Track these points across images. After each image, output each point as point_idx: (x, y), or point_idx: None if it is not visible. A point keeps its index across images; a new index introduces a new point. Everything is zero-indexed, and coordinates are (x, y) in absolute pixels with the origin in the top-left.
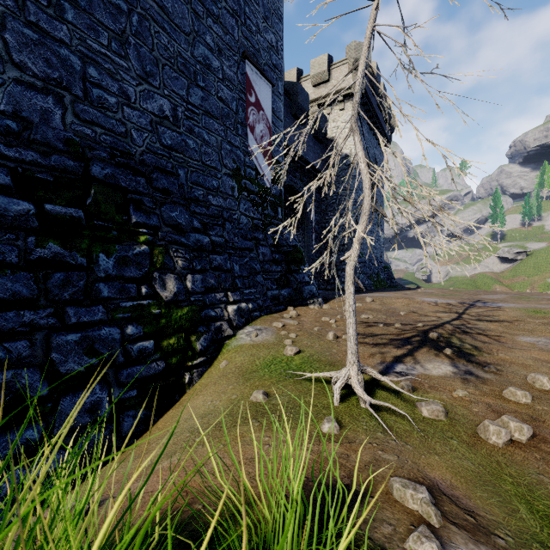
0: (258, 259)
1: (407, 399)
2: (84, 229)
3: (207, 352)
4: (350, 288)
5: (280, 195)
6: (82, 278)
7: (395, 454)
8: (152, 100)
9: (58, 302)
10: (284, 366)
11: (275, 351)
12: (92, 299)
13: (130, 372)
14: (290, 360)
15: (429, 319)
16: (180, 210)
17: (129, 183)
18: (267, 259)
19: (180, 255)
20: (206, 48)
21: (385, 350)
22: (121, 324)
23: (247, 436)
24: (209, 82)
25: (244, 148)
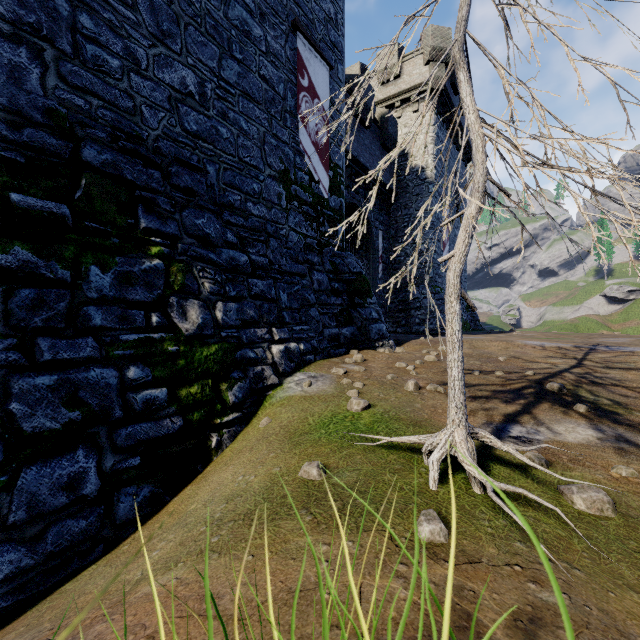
0: (312, 288)
1: (542, 479)
2: (70, 232)
3: (243, 406)
4: (454, 305)
5: (340, 209)
6: (64, 299)
7: (562, 590)
8: (171, 69)
9: (24, 331)
10: (349, 426)
11: (335, 405)
12: (77, 328)
13: (131, 432)
14: (356, 418)
15: (539, 366)
16: (208, 218)
17: (137, 176)
18: (324, 289)
19: (208, 276)
20: (244, 10)
21: (489, 405)
22: (120, 364)
23: (291, 542)
24: (248, 54)
25: (294, 144)
